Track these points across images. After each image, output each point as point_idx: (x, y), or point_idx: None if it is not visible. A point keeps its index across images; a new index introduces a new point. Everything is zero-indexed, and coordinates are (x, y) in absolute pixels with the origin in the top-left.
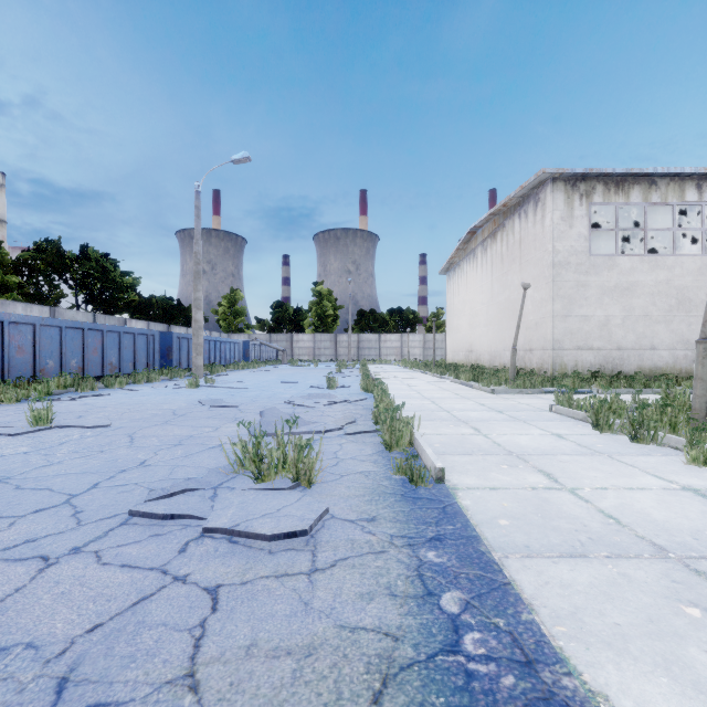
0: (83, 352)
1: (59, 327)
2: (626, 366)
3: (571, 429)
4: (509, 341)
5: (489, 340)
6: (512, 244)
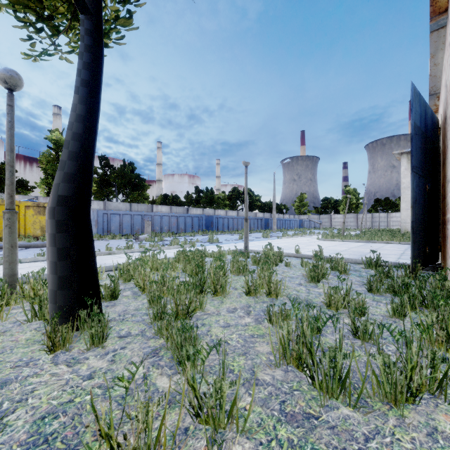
0: None
1: (241, 218)
2: None
3: None
4: None
5: None
6: None
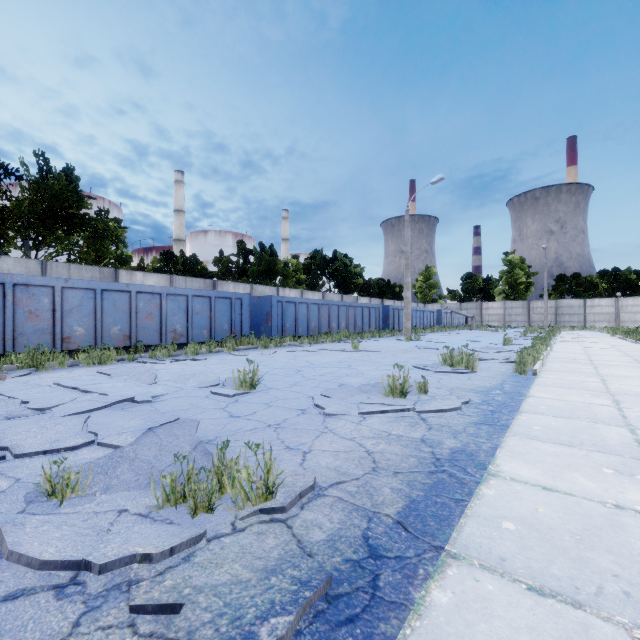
0: (346, 319)
1: (337, 305)
2: None
3: None
4: None
5: None
6: None
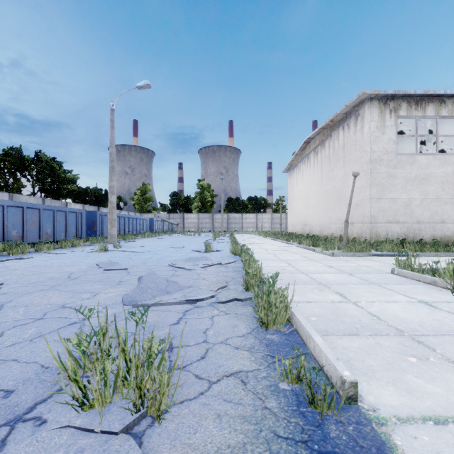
0: (22, 225)
1: (1, 205)
2: (423, 235)
3: (430, 294)
4: (335, 217)
5: (320, 217)
6: (337, 148)
